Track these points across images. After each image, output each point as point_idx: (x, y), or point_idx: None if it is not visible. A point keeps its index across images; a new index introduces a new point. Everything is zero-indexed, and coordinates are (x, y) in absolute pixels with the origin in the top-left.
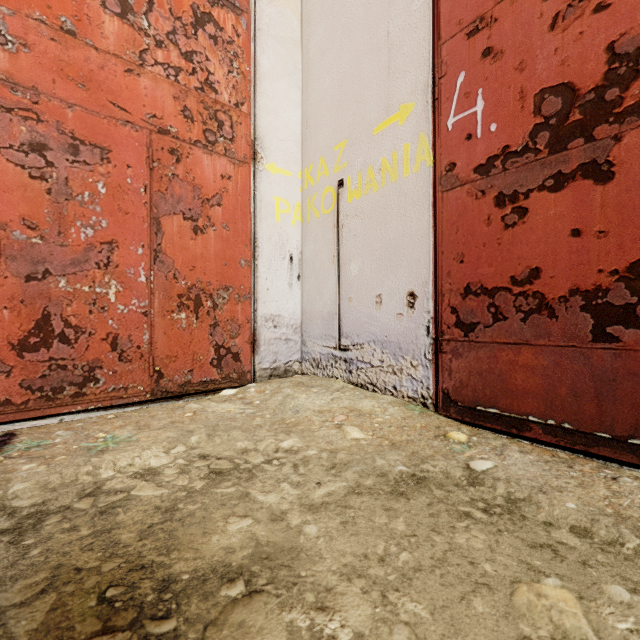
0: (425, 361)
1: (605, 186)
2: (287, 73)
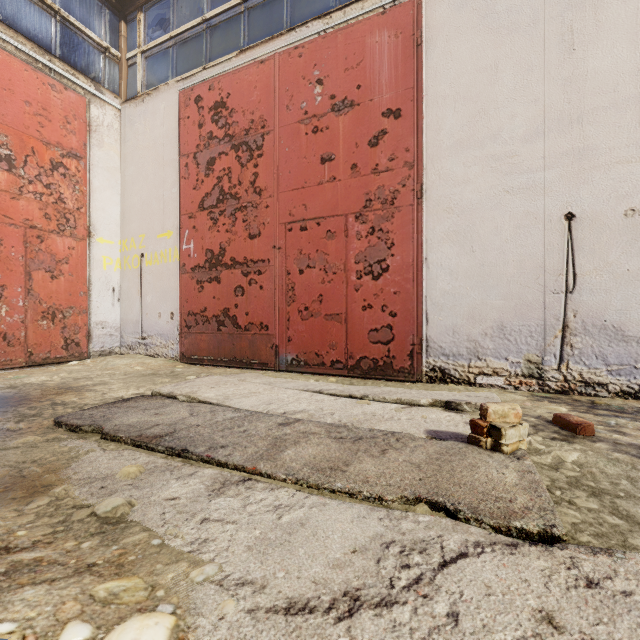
0: (177, 341)
1: (219, 285)
2: (111, 187)
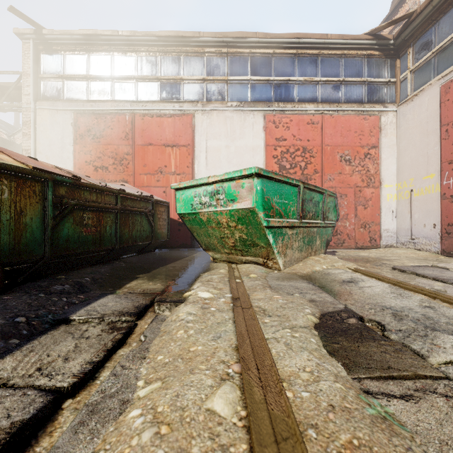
0: (438, 242)
1: None
2: (391, 155)
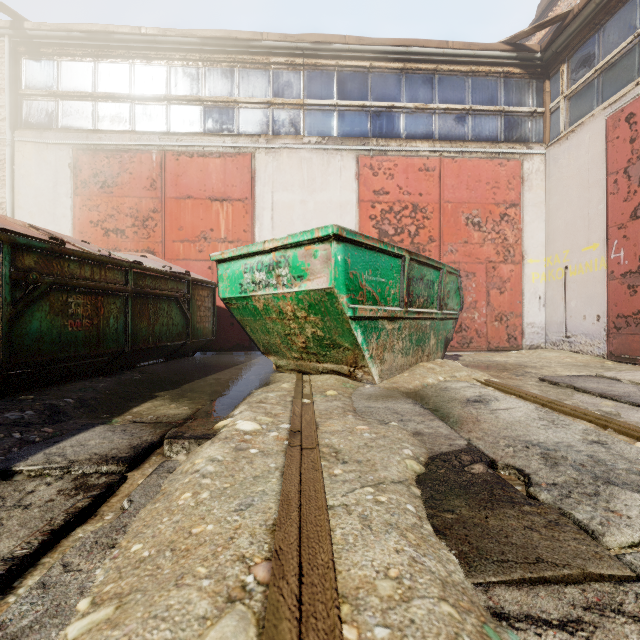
0: (603, 341)
1: None
2: (537, 218)
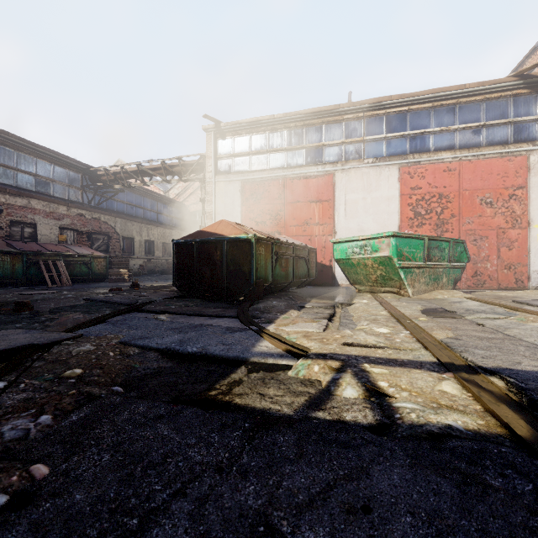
0: None
1: None
2: None
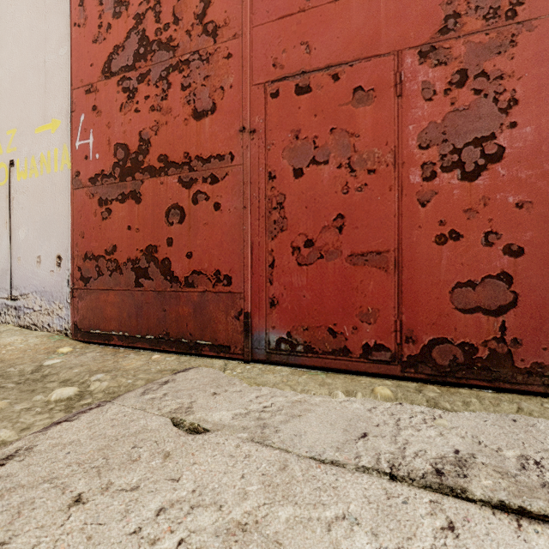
0: (67, 304)
1: (139, 205)
2: None
